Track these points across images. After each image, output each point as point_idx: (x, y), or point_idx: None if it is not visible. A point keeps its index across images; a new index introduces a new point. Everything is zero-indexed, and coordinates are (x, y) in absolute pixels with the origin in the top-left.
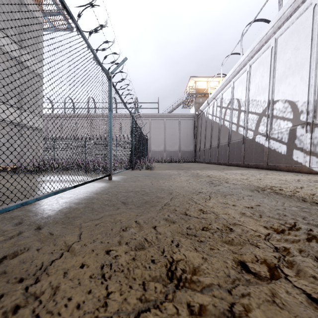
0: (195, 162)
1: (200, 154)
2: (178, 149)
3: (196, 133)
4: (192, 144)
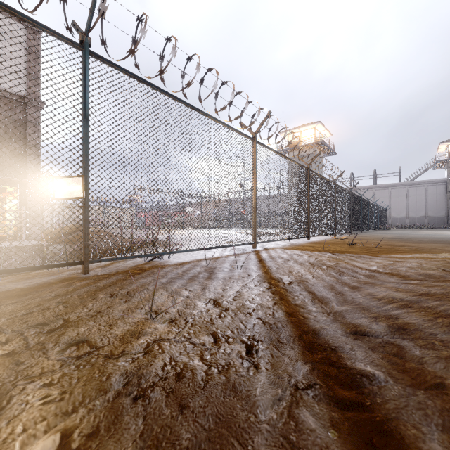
0: (447, 229)
1: (449, 220)
2: (424, 216)
3: (448, 199)
4: (443, 210)
